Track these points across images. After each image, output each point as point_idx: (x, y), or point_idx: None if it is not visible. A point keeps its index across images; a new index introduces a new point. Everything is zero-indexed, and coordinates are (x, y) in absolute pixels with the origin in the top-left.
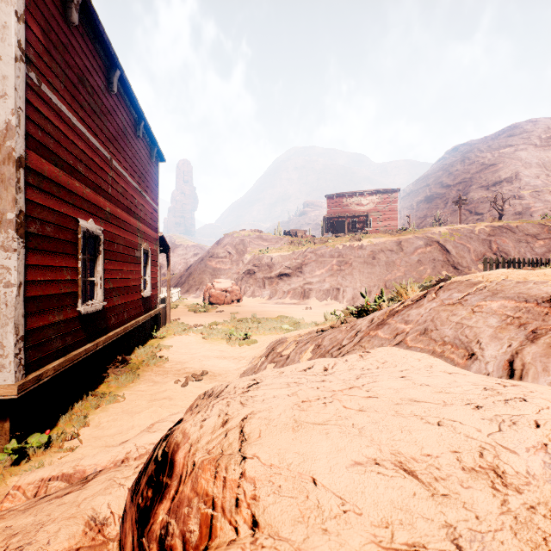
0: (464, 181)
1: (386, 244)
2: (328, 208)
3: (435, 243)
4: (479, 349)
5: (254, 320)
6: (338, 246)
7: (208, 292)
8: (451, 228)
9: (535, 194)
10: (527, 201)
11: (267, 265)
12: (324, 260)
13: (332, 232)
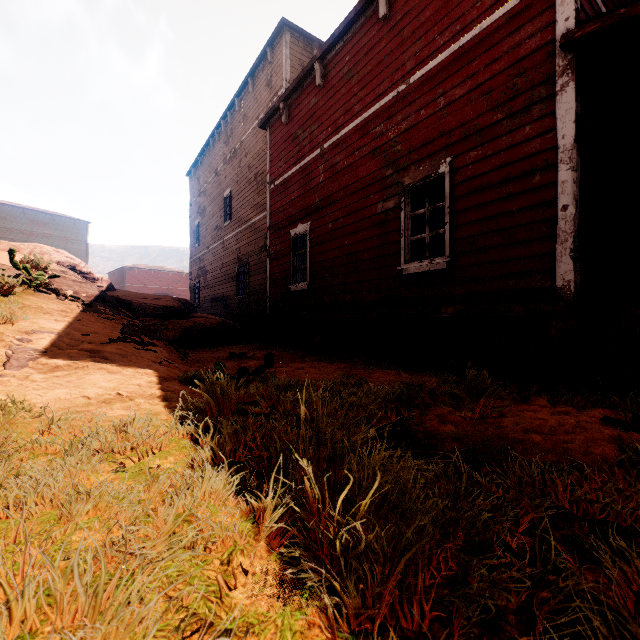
0: None
1: None
2: None
3: None
4: None
5: None
6: None
7: None
8: None
9: None
10: None
11: None
12: None
13: None
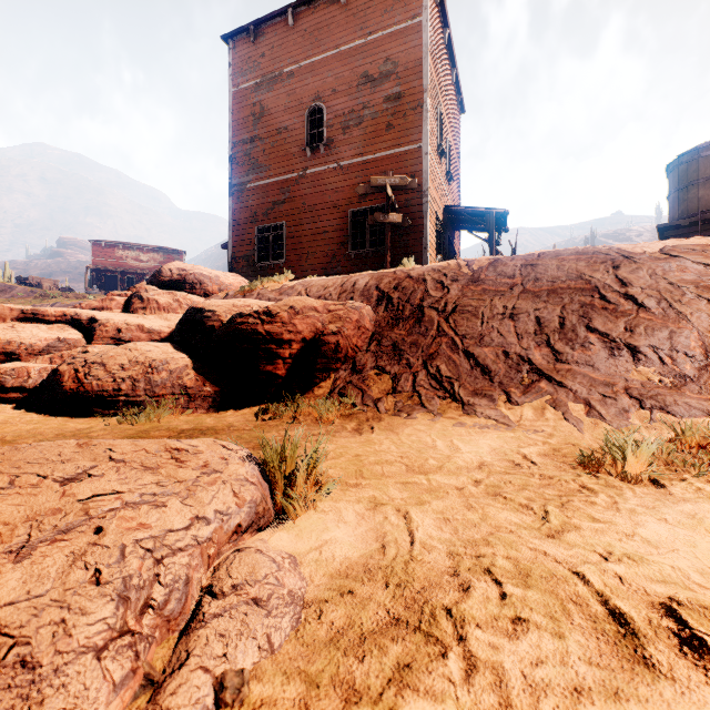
0: None
1: None
2: (94, 257)
3: None
4: None
5: None
6: None
7: None
8: None
9: None
10: None
11: None
12: None
13: (100, 287)
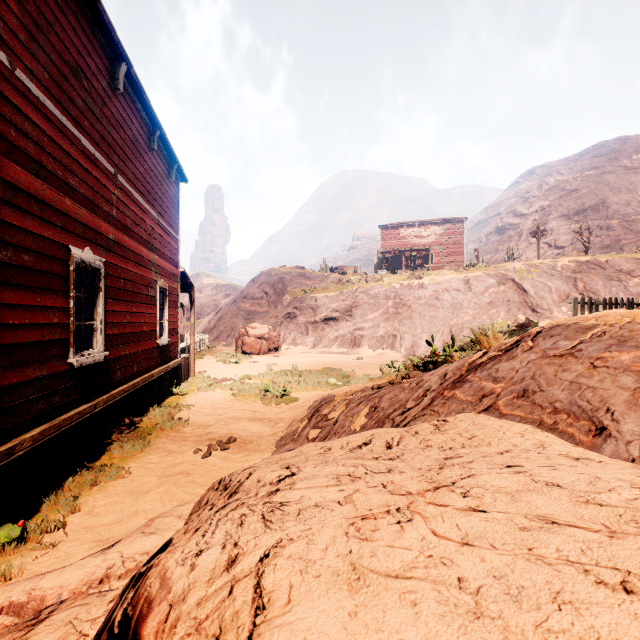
0: (541, 209)
1: (452, 283)
2: (382, 241)
3: (509, 281)
4: (611, 422)
5: (295, 373)
6: (395, 285)
7: (241, 339)
8: (528, 264)
9: (626, 224)
10: (616, 232)
11: (310, 308)
12: (377, 301)
13: (387, 268)
